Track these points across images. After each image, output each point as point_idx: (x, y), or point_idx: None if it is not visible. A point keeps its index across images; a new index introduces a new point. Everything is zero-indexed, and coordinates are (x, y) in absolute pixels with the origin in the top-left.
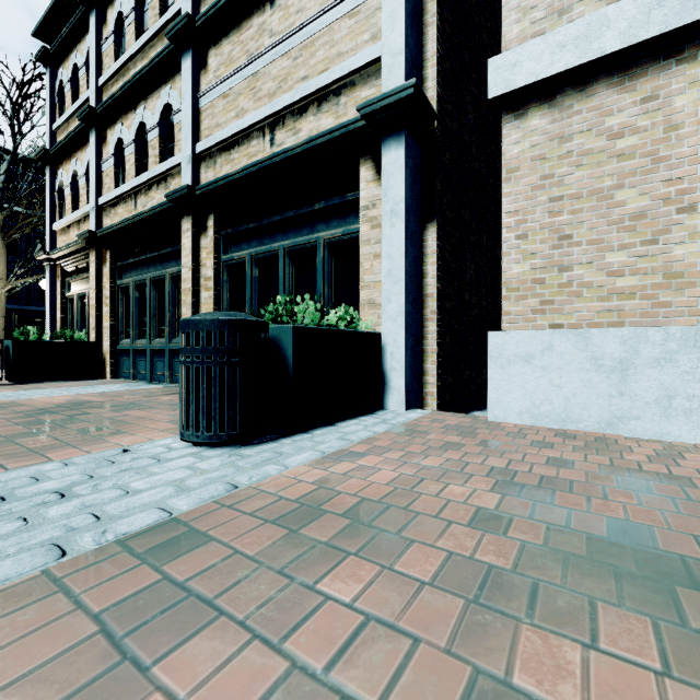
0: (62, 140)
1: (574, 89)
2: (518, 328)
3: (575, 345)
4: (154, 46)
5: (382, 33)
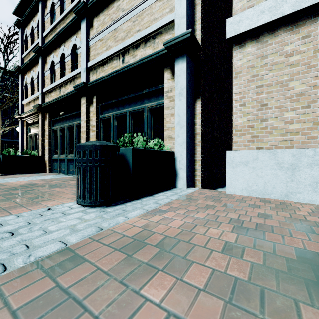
0: (27, 62)
1: (268, 33)
2: (241, 149)
3: (269, 157)
4: (68, 17)
5: (175, 8)
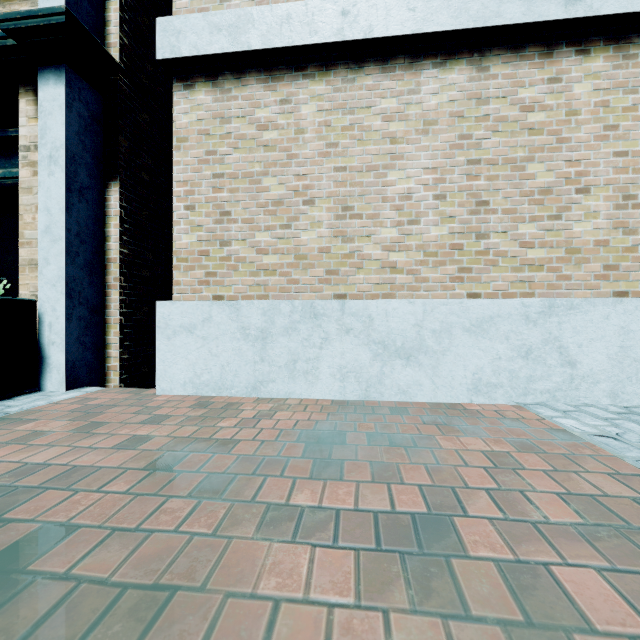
0: None
1: (233, 75)
2: (188, 299)
3: (229, 315)
4: None
5: None
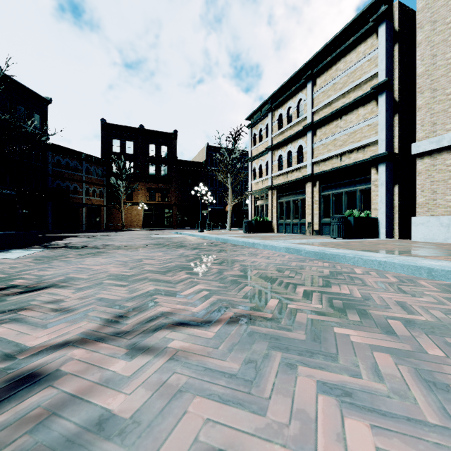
0: (257, 154)
1: (437, 153)
2: (421, 216)
3: (436, 220)
4: (295, 126)
5: (378, 134)
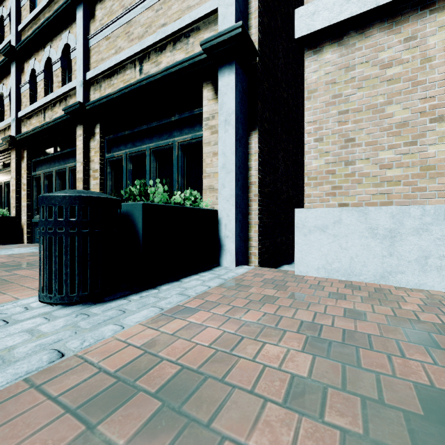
0: None
1: (356, 32)
2: (316, 206)
3: (358, 218)
4: (57, 2)
5: None
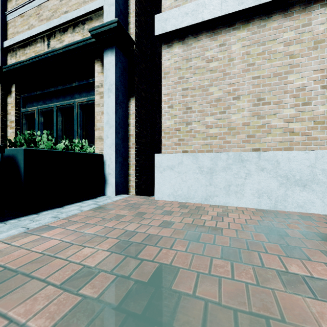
0: None
1: (192, 36)
2: (169, 152)
3: (192, 161)
4: None
5: None
